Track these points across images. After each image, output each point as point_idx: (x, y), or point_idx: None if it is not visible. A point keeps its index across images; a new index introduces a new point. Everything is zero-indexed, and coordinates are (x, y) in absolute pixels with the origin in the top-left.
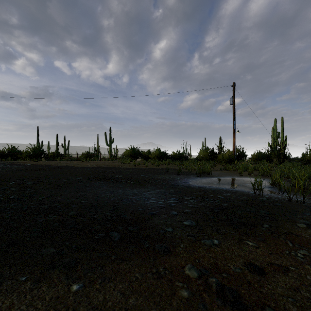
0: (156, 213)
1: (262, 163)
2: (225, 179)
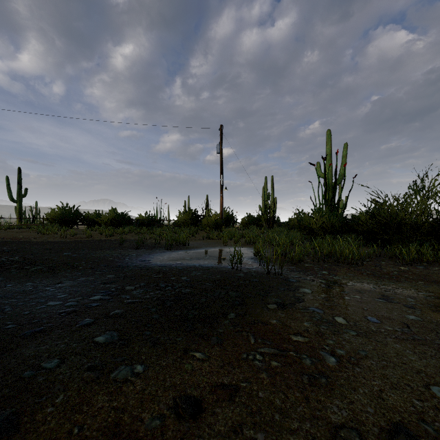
0: (44, 329)
1: (252, 228)
2: (204, 251)
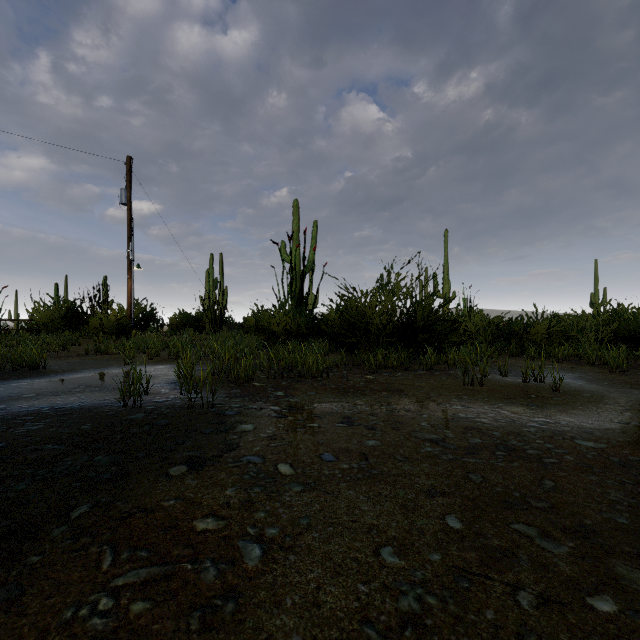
0: None
1: (187, 333)
2: (79, 377)
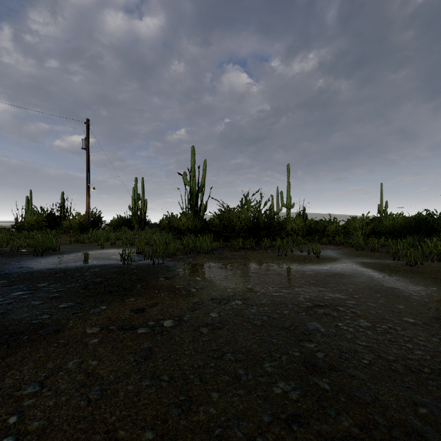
0: (4, 311)
1: (124, 230)
2: (83, 254)
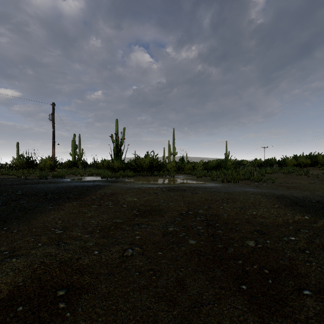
0: (97, 184)
1: (74, 169)
2: (78, 178)
